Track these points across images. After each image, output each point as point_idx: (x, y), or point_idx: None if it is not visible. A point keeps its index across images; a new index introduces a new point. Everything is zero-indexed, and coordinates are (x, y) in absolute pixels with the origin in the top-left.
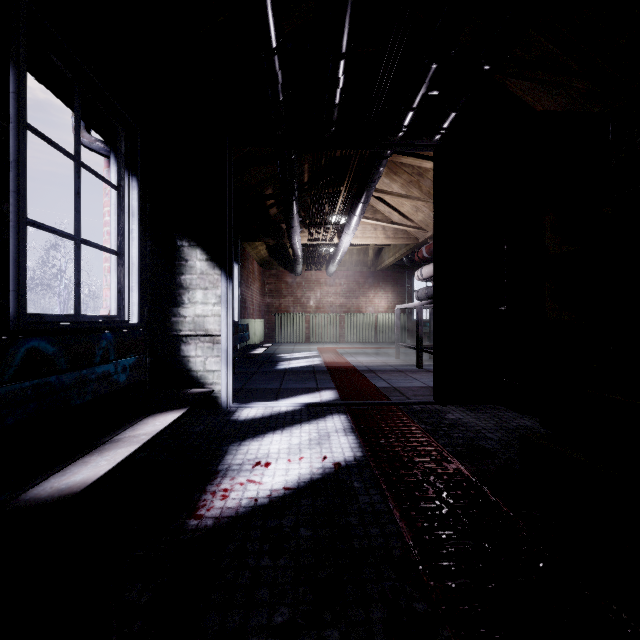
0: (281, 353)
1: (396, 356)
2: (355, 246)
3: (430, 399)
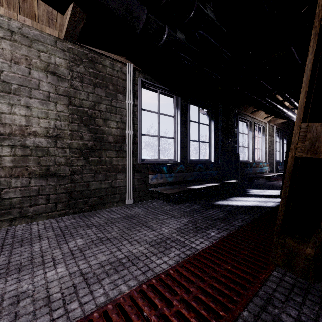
0: None
1: None
2: None
3: None
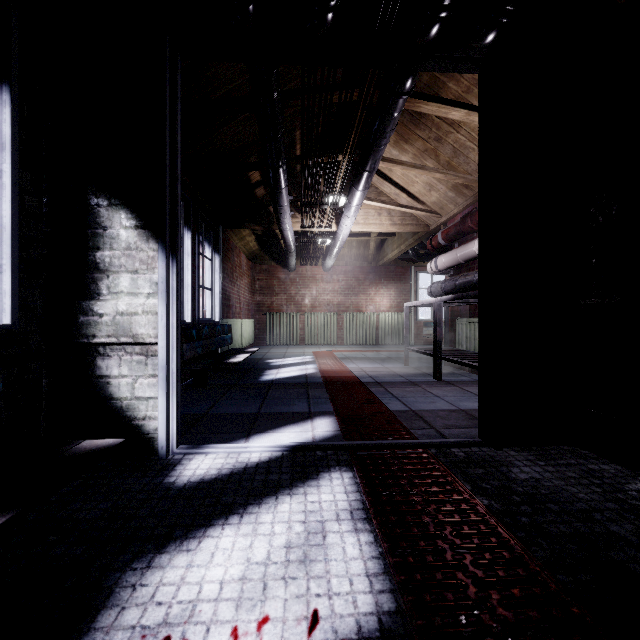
0: (270, 358)
1: (405, 363)
2: (355, 237)
3: (471, 434)
